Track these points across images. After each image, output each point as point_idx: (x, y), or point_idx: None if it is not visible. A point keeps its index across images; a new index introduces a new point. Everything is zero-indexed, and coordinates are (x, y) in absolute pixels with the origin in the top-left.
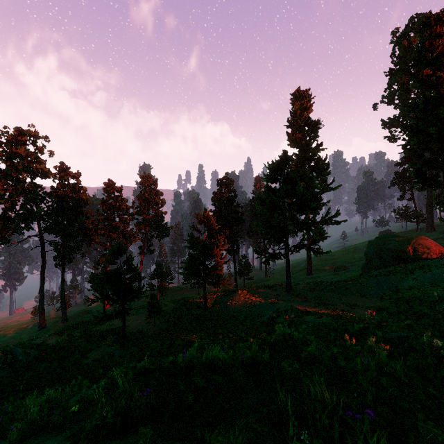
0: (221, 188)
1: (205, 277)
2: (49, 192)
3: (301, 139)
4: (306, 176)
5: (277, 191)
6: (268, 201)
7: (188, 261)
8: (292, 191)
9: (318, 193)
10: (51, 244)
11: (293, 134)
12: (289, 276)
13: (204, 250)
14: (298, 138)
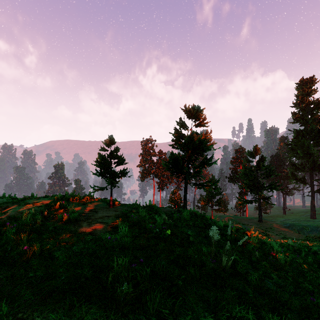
0: (237, 155)
1: (211, 206)
2: (156, 162)
3: (301, 118)
4: (305, 145)
5: (247, 168)
6: (242, 173)
7: (202, 198)
8: (258, 168)
9: (315, 158)
10: (156, 183)
11: (295, 114)
12: (260, 214)
13: (209, 194)
14: (298, 117)
